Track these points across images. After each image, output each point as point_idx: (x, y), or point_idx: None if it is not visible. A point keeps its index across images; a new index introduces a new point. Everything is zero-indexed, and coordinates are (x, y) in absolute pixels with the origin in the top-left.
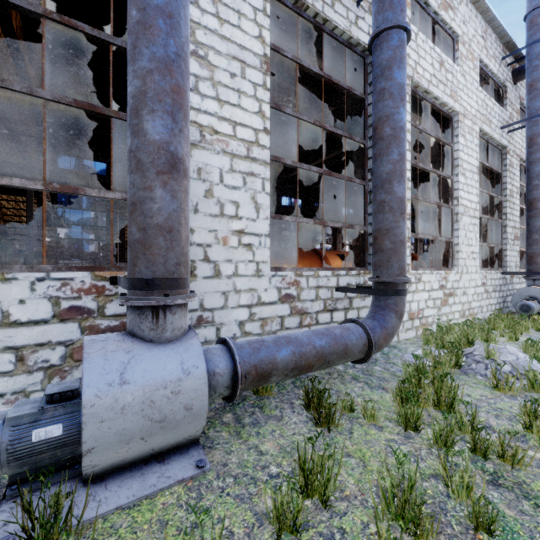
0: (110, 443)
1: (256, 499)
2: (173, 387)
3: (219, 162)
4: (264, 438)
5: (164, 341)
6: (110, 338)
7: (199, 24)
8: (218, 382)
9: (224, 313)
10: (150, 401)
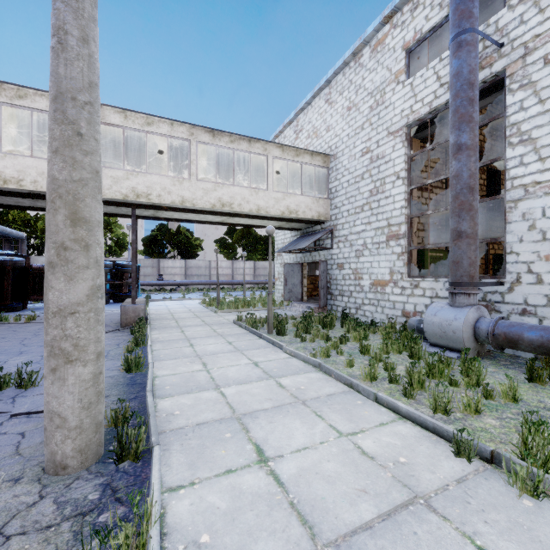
0: (430, 332)
1: (455, 366)
2: (449, 322)
3: (541, 203)
4: (498, 369)
5: (455, 307)
6: (442, 303)
7: (523, 120)
8: (480, 332)
9: (545, 310)
10: (441, 324)
